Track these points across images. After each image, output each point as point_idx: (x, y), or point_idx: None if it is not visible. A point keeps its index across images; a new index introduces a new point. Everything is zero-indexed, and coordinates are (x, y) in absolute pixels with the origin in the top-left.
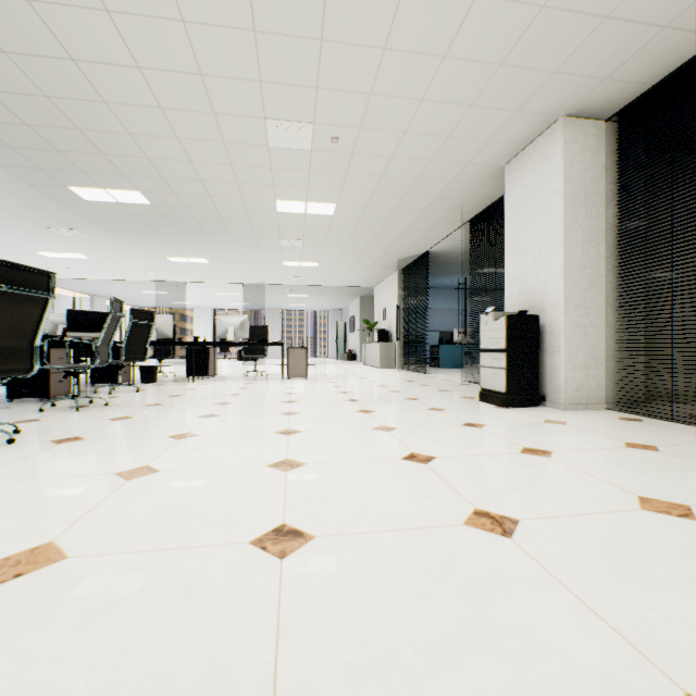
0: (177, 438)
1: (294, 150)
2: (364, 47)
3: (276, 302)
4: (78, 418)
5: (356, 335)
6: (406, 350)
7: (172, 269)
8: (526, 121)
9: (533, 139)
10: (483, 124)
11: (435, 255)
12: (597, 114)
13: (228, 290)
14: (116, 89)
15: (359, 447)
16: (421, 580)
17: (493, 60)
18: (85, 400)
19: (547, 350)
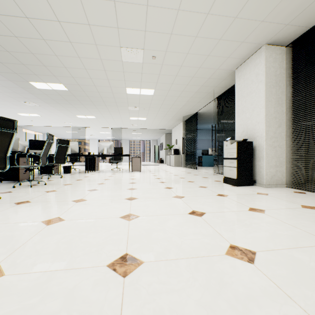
0: (76, 202)
1: (134, 63)
2: (168, 9)
3: (127, 136)
4: (30, 191)
5: (163, 151)
6: (186, 158)
7: (79, 121)
8: (247, 47)
9: (249, 56)
10: (225, 49)
11: (200, 114)
12: (282, 43)
13: (105, 131)
14: (49, 33)
15: (166, 207)
16: (205, 294)
17: (232, 15)
18: (36, 182)
19: (257, 158)
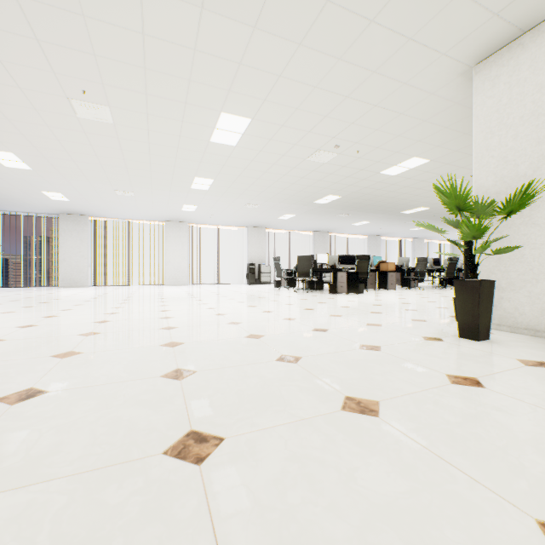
0: None
1: None
2: None
3: None
4: None
5: None
6: None
7: None
8: None
9: None
10: None
11: None
12: None
13: None
14: None
15: None
16: None
17: None
18: None
19: None
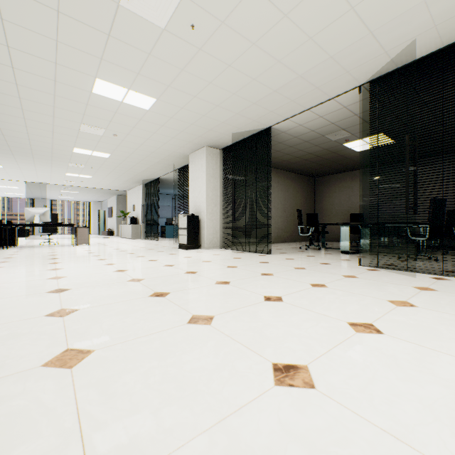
0: (54, 264)
1: (93, 134)
2: (133, 117)
3: (49, 194)
4: None
5: (114, 219)
6: (147, 229)
7: None
8: (194, 145)
9: (198, 149)
10: (179, 143)
11: (163, 179)
12: (216, 148)
13: (8, 184)
14: None
15: (133, 260)
16: (153, 270)
17: (179, 130)
18: None
19: (202, 228)
